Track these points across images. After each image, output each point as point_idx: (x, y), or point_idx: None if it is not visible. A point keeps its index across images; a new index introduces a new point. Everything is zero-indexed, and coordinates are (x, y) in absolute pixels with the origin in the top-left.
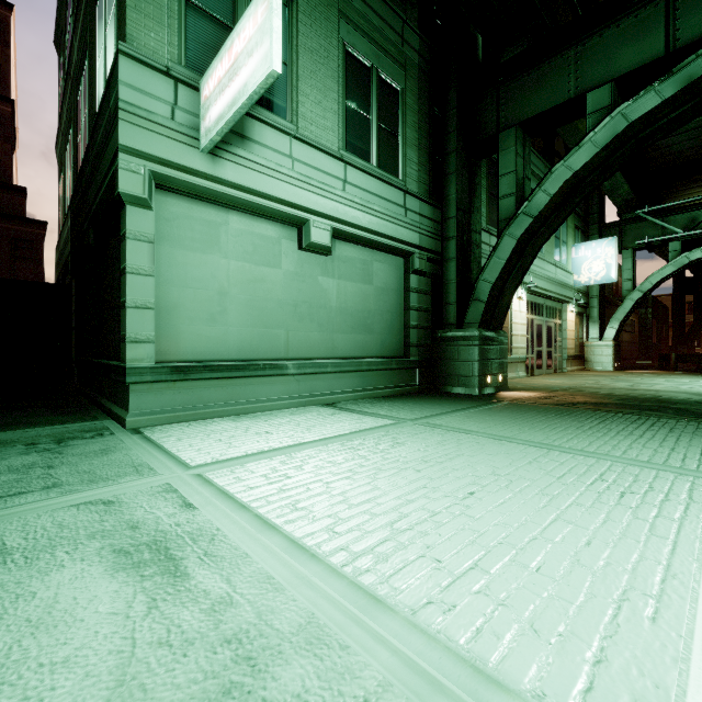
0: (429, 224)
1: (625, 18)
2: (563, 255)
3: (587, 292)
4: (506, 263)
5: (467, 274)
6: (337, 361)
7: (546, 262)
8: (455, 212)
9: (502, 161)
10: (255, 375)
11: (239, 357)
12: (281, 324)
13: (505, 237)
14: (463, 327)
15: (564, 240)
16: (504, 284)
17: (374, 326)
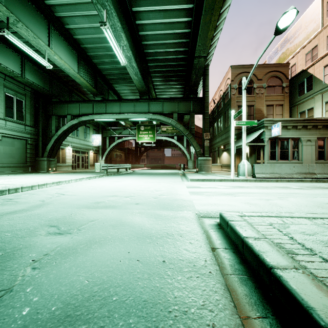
0: (34, 132)
1: (74, 104)
2: (88, 137)
3: (98, 147)
4: (53, 144)
5: (46, 145)
6: (3, 165)
7: (80, 139)
8: (41, 130)
9: (53, 122)
10: None
11: None
12: None
13: (52, 139)
14: (43, 157)
15: (88, 133)
16: (53, 148)
17: (15, 157)
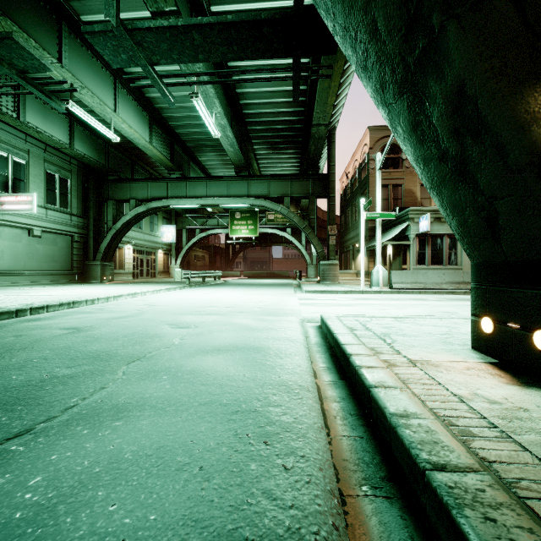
0: (82, 224)
1: (140, 183)
2: (155, 229)
3: (171, 244)
4: (109, 242)
5: (98, 242)
6: (43, 271)
7: (144, 234)
8: (93, 221)
9: (109, 209)
10: (14, 275)
11: (8, 270)
12: (22, 260)
13: (109, 234)
14: (96, 261)
15: (156, 224)
16: (110, 248)
17: (58, 260)
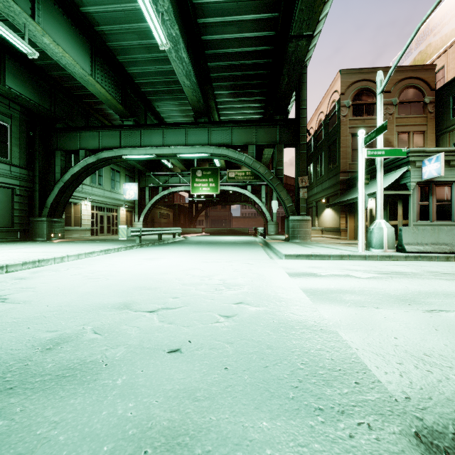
0: (26, 177)
1: (91, 132)
2: (117, 187)
3: (134, 202)
4: (56, 196)
5: (46, 197)
6: None
7: (105, 190)
8: (39, 174)
9: (57, 161)
10: None
11: None
12: None
13: (56, 187)
14: (42, 216)
15: (118, 181)
16: (58, 202)
17: None
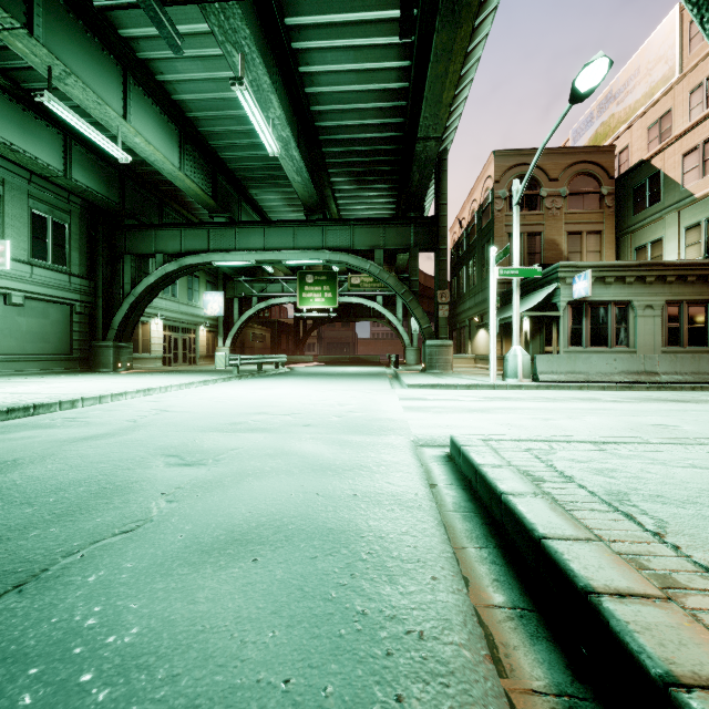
0: (87, 289)
1: (170, 230)
2: (196, 298)
3: (218, 319)
4: (126, 314)
5: (111, 315)
6: (27, 356)
7: (180, 303)
8: (103, 285)
9: (126, 268)
10: None
11: None
12: None
13: (125, 302)
14: (107, 341)
15: (197, 290)
16: (127, 322)
17: (51, 339)
